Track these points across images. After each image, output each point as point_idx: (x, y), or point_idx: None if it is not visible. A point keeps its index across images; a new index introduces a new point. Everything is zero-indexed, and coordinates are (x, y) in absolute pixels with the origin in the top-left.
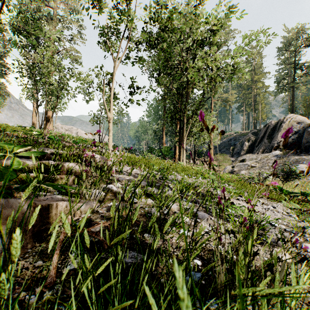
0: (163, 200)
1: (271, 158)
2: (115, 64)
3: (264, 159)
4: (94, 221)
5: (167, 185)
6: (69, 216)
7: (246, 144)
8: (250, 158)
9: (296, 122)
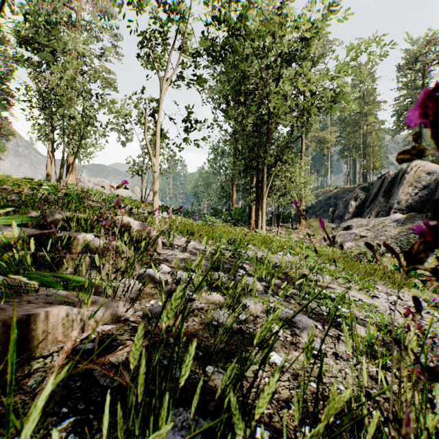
0: (237, 295)
1: (390, 224)
2: (162, 86)
3: (379, 225)
4: (118, 340)
5: (241, 266)
6: (73, 333)
7: (352, 204)
8: (359, 224)
9: (425, 172)
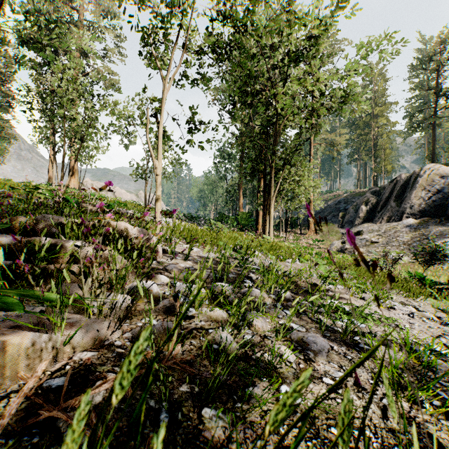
0: (242, 312)
1: (402, 229)
2: (165, 85)
3: (391, 230)
4: (97, 373)
5: (247, 276)
6: (41, 365)
7: (363, 209)
8: (369, 229)
9: (439, 175)
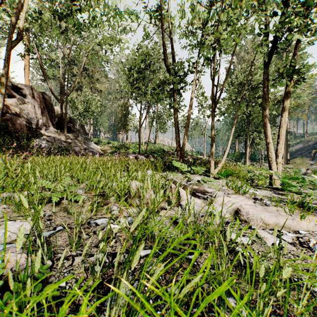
0: None
1: None
2: (206, 124)
3: None
4: None
5: None
6: None
7: None
8: None
9: None
